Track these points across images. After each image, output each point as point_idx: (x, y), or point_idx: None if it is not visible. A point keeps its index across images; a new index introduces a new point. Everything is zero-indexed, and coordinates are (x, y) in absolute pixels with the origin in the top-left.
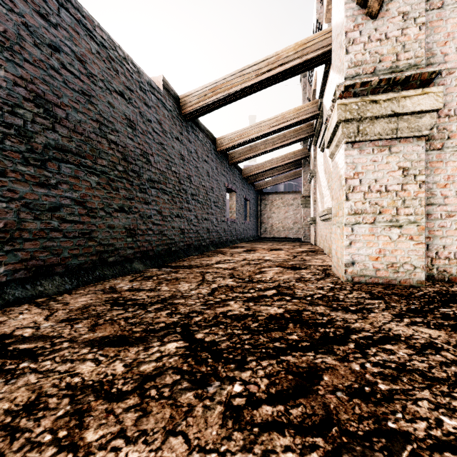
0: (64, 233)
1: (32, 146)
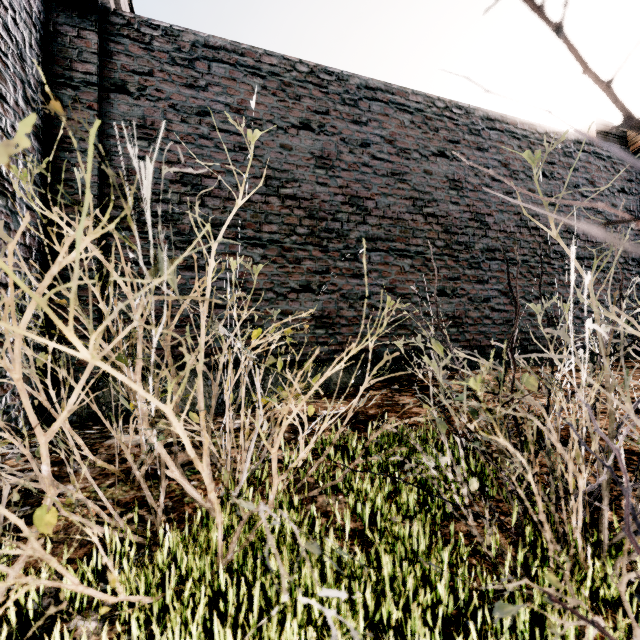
0: (493, 320)
1: (473, 254)
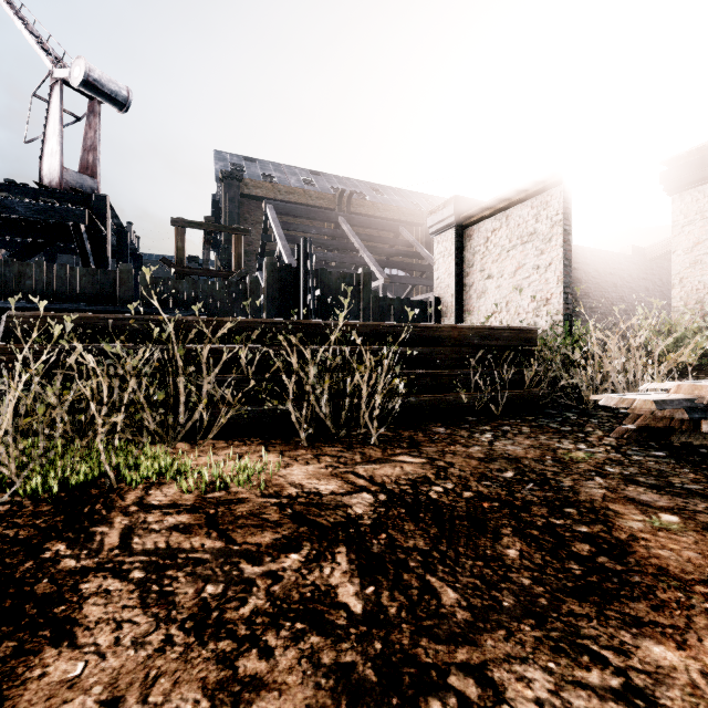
0: None
1: (585, 310)
